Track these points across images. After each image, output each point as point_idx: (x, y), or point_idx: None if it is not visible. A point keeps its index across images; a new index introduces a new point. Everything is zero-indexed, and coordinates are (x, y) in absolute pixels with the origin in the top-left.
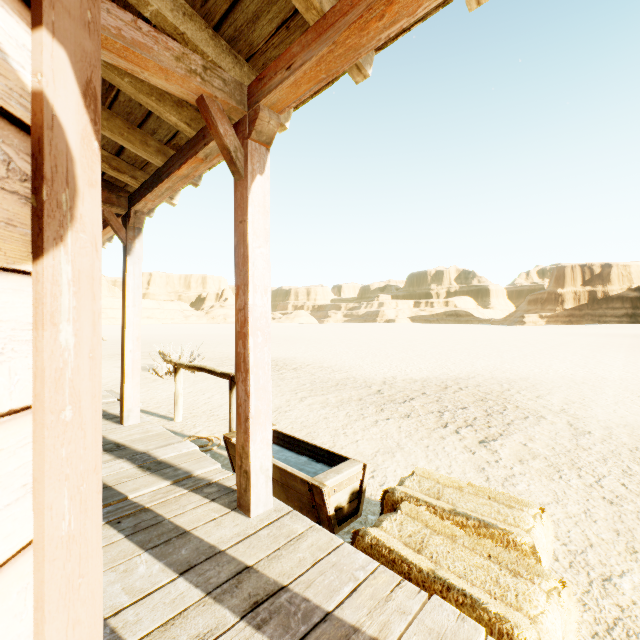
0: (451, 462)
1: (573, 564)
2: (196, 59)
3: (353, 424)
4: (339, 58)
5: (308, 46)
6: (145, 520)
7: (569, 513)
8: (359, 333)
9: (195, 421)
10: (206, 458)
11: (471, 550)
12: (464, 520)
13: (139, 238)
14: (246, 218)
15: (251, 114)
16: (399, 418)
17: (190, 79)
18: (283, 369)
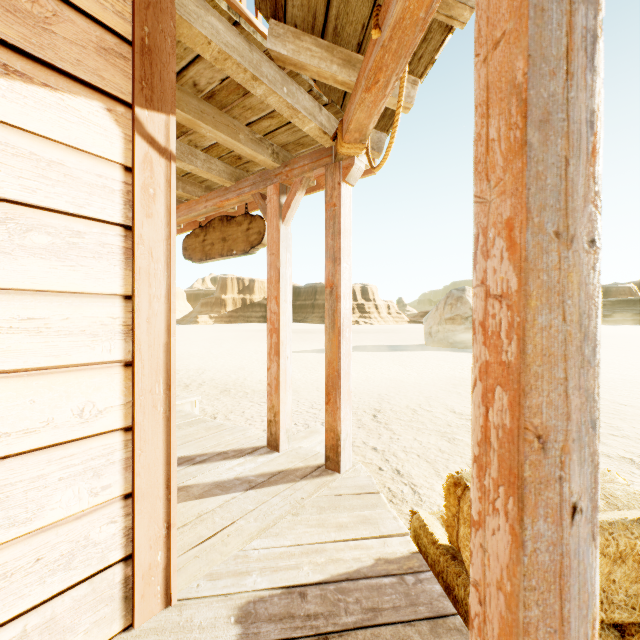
0: None
1: None
2: None
3: None
4: None
5: None
6: None
7: None
8: None
9: None
10: None
11: None
12: None
13: None
14: None
15: None
16: None
17: None
18: None
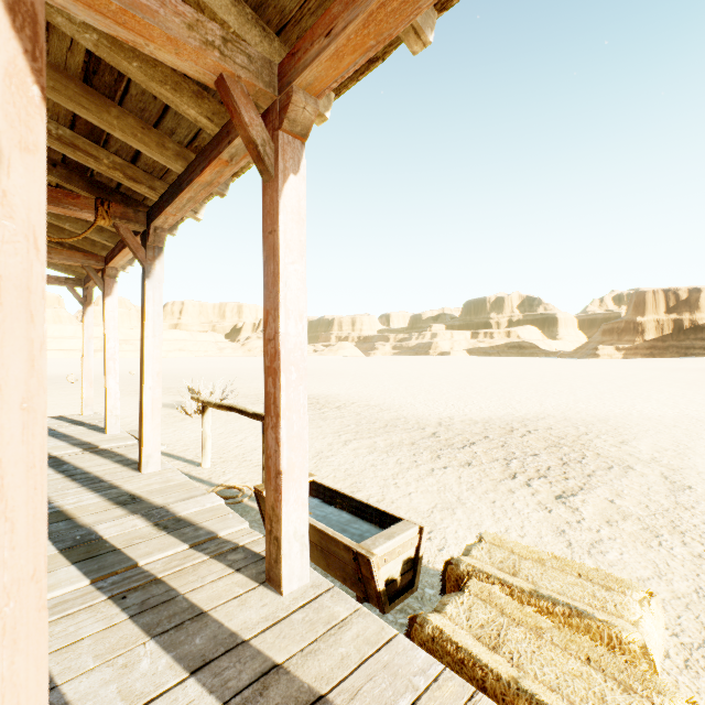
0: (523, 522)
1: (689, 663)
2: (214, 28)
3: (405, 473)
4: (392, 15)
5: (353, 2)
6: (155, 595)
7: (676, 592)
8: (410, 367)
9: (225, 467)
10: (233, 515)
11: (563, 649)
12: (550, 606)
13: (160, 259)
14: (277, 227)
15: (282, 99)
16: (458, 466)
17: (206, 53)
18: (325, 407)
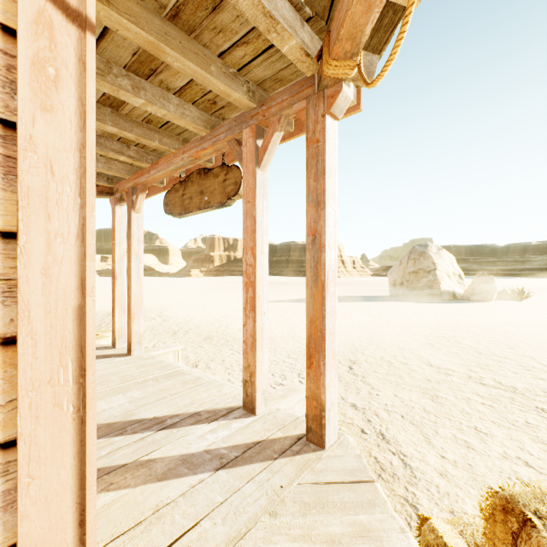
0: None
1: None
2: None
3: None
4: None
5: None
6: None
7: None
8: None
9: None
10: None
11: None
12: None
13: None
14: None
15: None
16: None
17: None
18: None
